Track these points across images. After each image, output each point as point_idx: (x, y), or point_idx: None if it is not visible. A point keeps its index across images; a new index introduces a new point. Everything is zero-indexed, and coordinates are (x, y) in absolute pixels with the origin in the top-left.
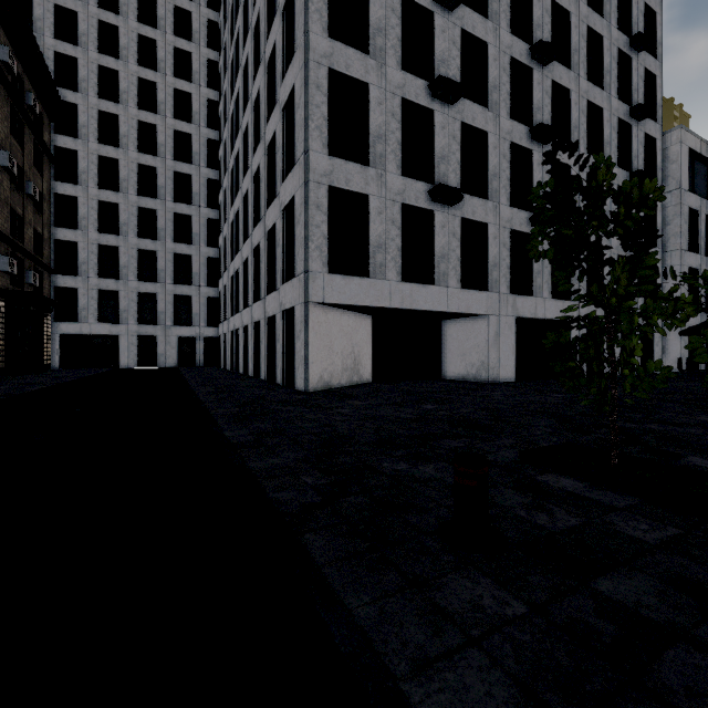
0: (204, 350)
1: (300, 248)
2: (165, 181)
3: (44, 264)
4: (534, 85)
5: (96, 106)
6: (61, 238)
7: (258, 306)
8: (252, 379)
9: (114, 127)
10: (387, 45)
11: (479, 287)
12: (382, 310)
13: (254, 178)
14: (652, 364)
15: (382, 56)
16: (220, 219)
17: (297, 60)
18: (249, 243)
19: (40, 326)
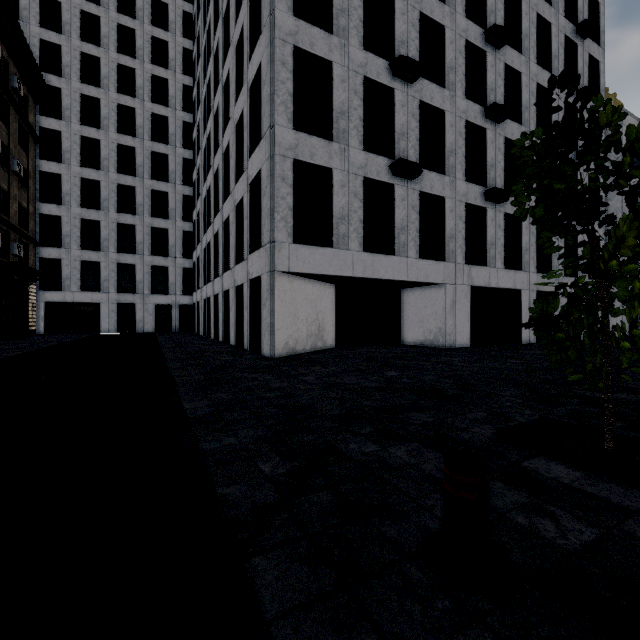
0: (179, 316)
1: (266, 219)
2: (143, 161)
3: (29, 237)
4: (488, 67)
5: (79, 90)
6: (46, 212)
7: (228, 276)
8: (222, 345)
9: (96, 110)
10: (350, 26)
11: (437, 257)
12: (345, 279)
13: (225, 155)
14: None
15: (345, 36)
16: (194, 195)
17: (263, 38)
18: (220, 217)
19: (24, 295)
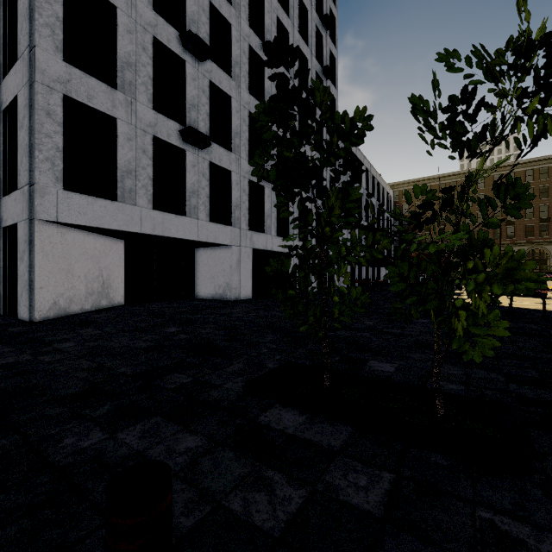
0: None
1: (23, 156)
2: None
3: None
4: (266, 74)
5: None
6: None
7: None
8: None
9: None
10: None
11: (225, 222)
12: (133, 235)
13: None
14: (354, 291)
15: None
16: None
17: None
18: None
19: None
